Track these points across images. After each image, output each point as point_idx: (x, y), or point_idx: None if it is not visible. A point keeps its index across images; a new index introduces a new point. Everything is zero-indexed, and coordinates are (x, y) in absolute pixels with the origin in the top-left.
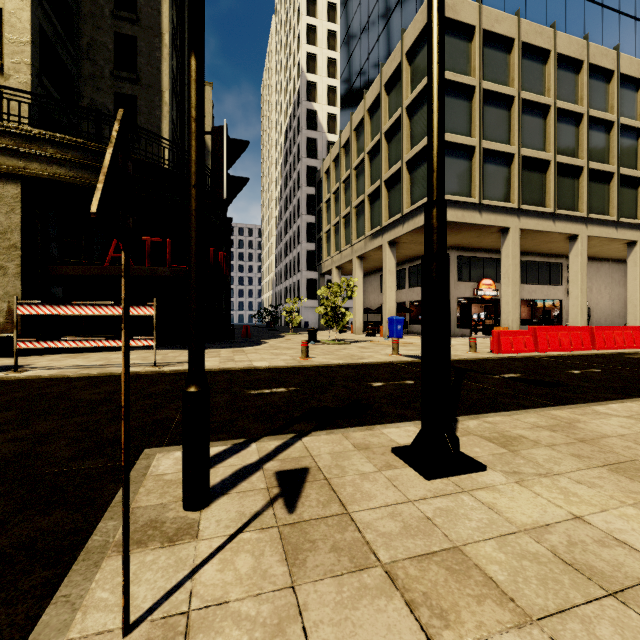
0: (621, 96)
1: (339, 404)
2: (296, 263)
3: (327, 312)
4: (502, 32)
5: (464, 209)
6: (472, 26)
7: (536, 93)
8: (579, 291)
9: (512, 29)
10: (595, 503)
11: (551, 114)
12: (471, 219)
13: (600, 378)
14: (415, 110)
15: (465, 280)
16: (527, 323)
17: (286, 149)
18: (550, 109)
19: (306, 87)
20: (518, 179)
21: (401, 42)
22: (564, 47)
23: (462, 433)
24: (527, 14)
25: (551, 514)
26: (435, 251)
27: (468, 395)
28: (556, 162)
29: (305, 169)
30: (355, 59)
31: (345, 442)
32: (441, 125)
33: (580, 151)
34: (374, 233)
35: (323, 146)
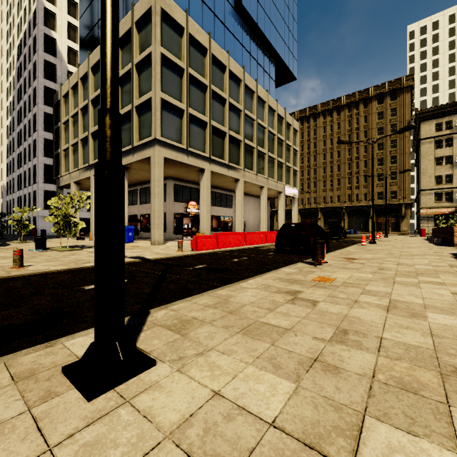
0: (258, 107)
1: (31, 318)
2: (32, 174)
3: (58, 221)
4: (201, 41)
5: (177, 151)
6: (182, 27)
7: (219, 89)
8: (240, 212)
9: (206, 42)
10: (230, 371)
11: (227, 105)
12: (182, 159)
13: (247, 263)
14: (142, 69)
15: (179, 201)
16: (215, 230)
17: (20, 63)
18: (226, 101)
19: (44, 12)
20: (210, 139)
21: (131, 12)
22: (233, 68)
23: (149, 326)
24: (215, 38)
25: (197, 399)
26: (107, 159)
27: (167, 286)
28: (229, 134)
29: (42, 88)
30: (93, 9)
31: (1, 375)
32: (114, 36)
33: (241, 131)
34: None
35: (63, 73)
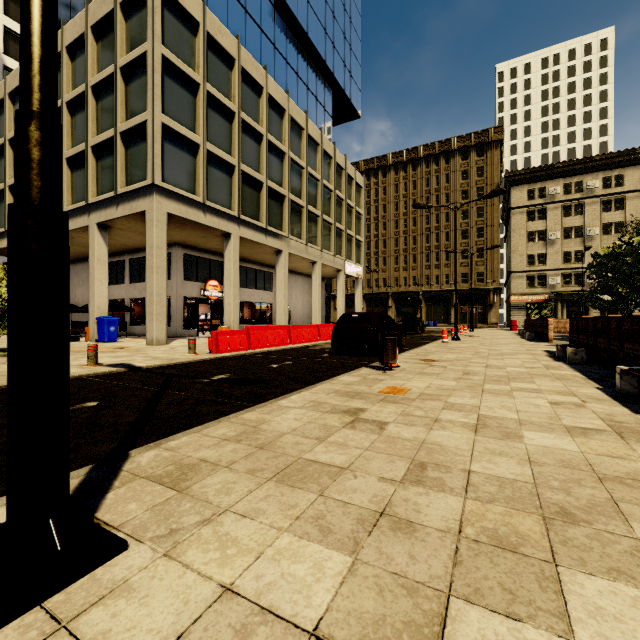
0: (309, 151)
1: None
2: None
3: None
4: (225, 46)
5: (188, 205)
6: (197, 21)
7: (253, 119)
8: (283, 296)
9: (234, 49)
10: (253, 546)
11: (264, 143)
12: (196, 217)
13: (290, 370)
14: (132, 76)
15: (192, 279)
16: (248, 323)
17: None
18: (263, 138)
19: None
20: (239, 190)
21: None
22: (273, 91)
23: (124, 480)
24: (247, 46)
25: (193, 604)
26: (32, 200)
27: (164, 410)
28: (268, 185)
29: None
30: None
31: None
32: None
33: (284, 183)
34: (77, 209)
35: None
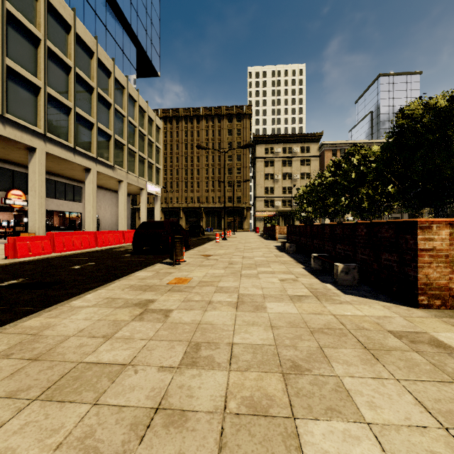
0: (116, 91)
1: None
2: None
3: None
4: None
5: None
6: None
7: (61, 51)
8: (92, 207)
9: None
10: None
11: (72, 74)
12: None
13: (92, 270)
14: None
15: None
16: (56, 229)
17: None
18: (72, 70)
19: None
20: (44, 110)
21: None
22: (82, 32)
23: None
24: None
25: None
26: None
27: None
28: (76, 111)
29: None
30: None
31: None
32: None
33: (92, 112)
34: None
35: None
